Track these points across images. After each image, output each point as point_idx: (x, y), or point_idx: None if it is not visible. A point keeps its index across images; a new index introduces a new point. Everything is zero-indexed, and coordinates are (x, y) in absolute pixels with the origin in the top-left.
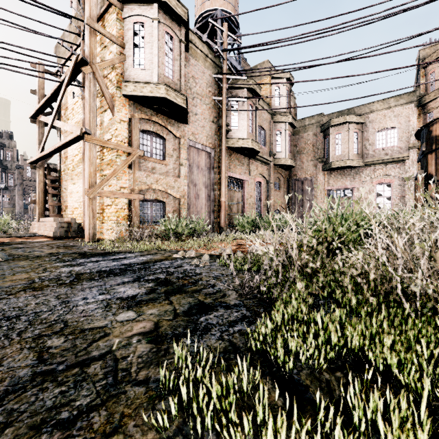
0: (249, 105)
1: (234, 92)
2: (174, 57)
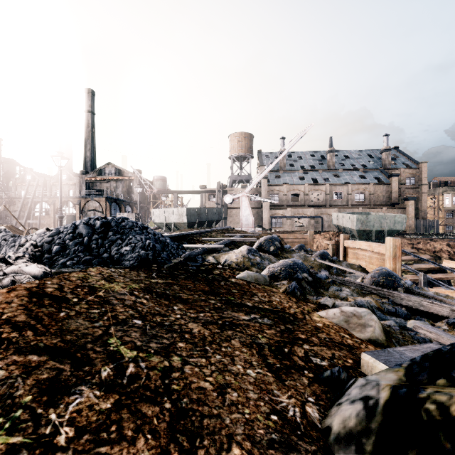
0: None
1: None
2: (454, 200)
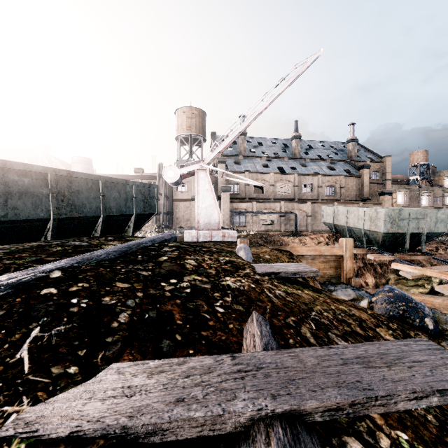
0: (429, 196)
1: (423, 194)
2: (406, 198)
